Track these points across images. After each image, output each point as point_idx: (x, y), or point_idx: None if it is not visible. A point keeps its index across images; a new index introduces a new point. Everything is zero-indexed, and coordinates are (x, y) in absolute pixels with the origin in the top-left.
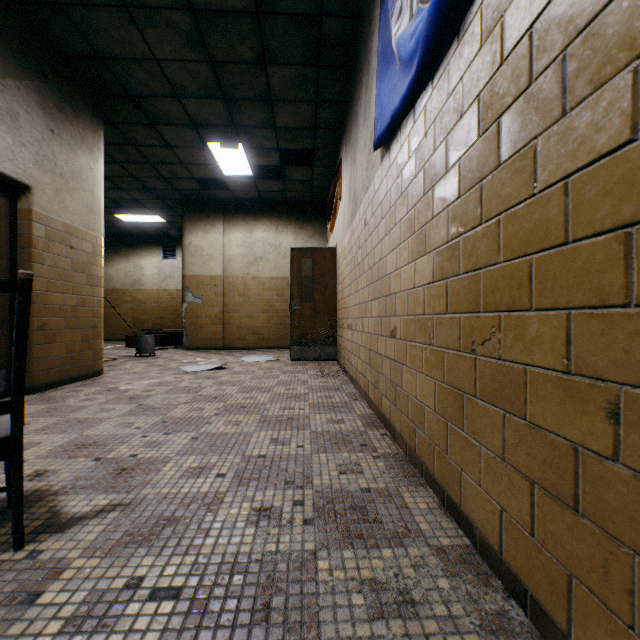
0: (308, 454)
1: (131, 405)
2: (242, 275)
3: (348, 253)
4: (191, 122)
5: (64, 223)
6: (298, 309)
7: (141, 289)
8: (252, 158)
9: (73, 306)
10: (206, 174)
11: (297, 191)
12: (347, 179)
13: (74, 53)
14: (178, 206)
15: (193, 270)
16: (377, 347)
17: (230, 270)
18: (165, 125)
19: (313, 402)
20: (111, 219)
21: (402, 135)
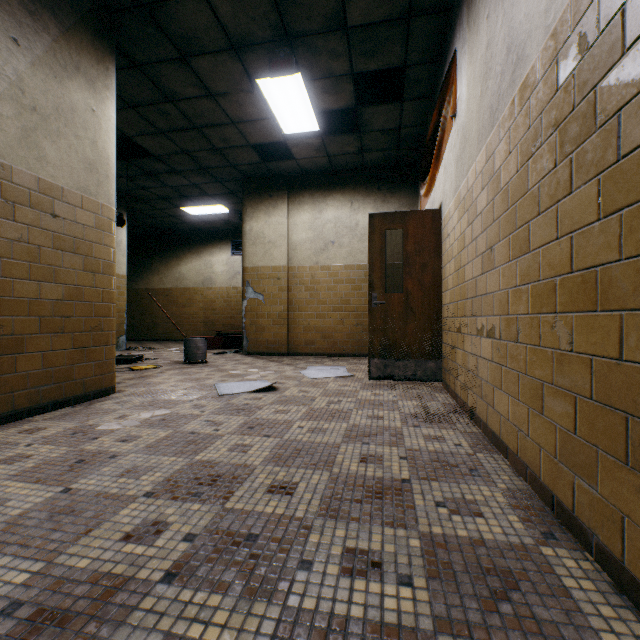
0: None
1: (49, 489)
2: (309, 265)
3: (480, 193)
4: (229, 43)
5: (39, 179)
6: (381, 304)
7: (211, 287)
8: (317, 99)
9: (57, 300)
10: (262, 137)
11: (378, 150)
12: (476, 57)
13: None
14: (240, 190)
15: (254, 261)
16: None
17: (295, 259)
18: (198, 56)
19: (430, 532)
20: (179, 213)
21: None
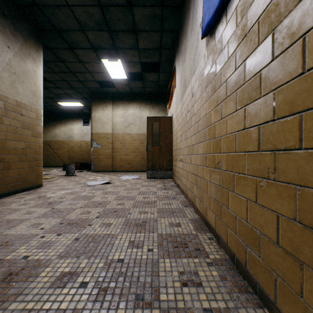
0: (156, 259)
1: (47, 209)
2: (122, 132)
3: (180, 117)
4: (92, 46)
5: (17, 101)
6: (151, 150)
7: (72, 140)
8: (126, 68)
9: (23, 148)
10: (102, 78)
11: (151, 87)
12: (179, 74)
13: (22, 3)
14: (89, 97)
15: (96, 130)
16: (202, 174)
17: (116, 130)
18: (78, 49)
19: (159, 208)
20: (56, 105)
21: (228, 13)
